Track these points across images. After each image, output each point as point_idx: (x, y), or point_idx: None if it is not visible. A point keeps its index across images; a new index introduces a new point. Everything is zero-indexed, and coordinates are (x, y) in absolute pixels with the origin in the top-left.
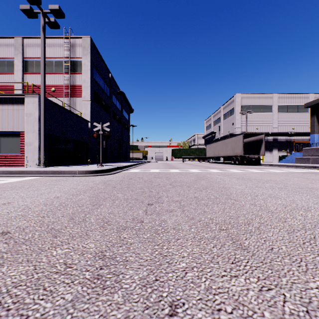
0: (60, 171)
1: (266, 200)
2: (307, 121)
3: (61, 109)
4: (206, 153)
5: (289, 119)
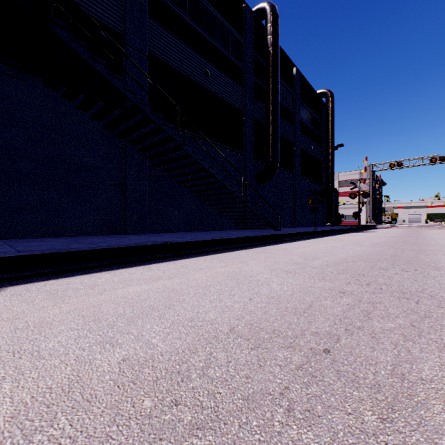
0: None
1: None
2: None
3: None
4: None
5: None
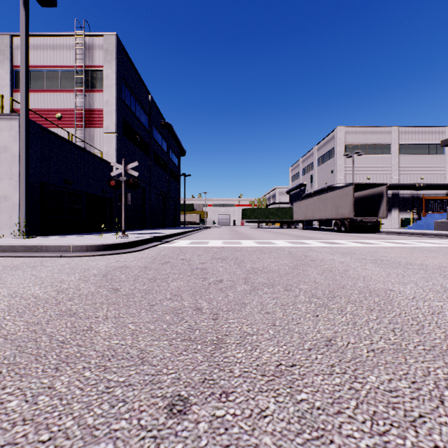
0: (39, 247)
1: None
2: (442, 168)
3: (64, 143)
4: (293, 214)
5: (416, 164)
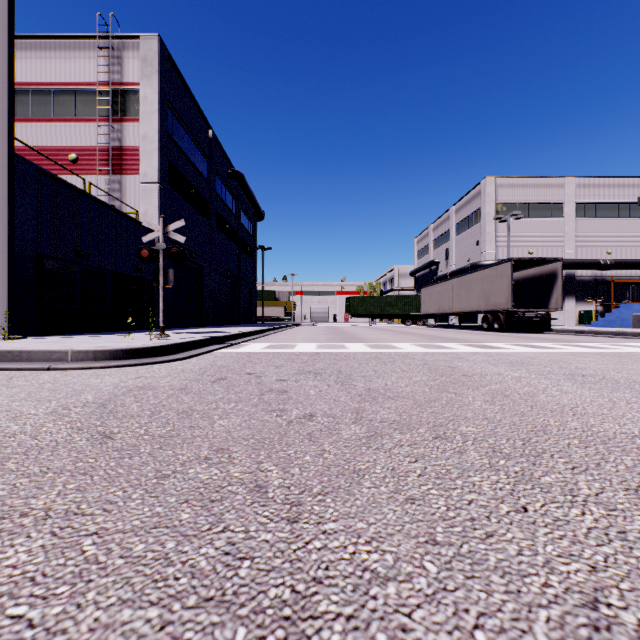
0: (16, 353)
1: None
2: (639, 238)
3: (76, 194)
4: (421, 305)
5: (601, 232)
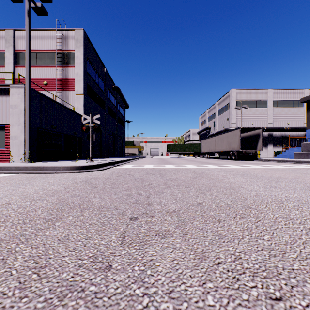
0: (41, 167)
1: (301, 210)
2: (302, 117)
3: (51, 101)
4: (201, 148)
5: (284, 114)
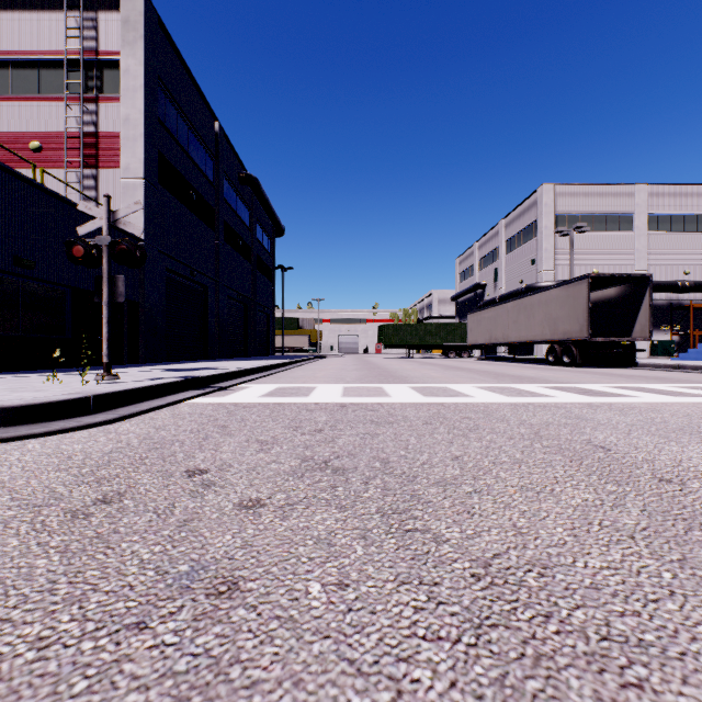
0: None
1: None
2: None
3: (15, 181)
4: (467, 334)
5: (677, 249)
